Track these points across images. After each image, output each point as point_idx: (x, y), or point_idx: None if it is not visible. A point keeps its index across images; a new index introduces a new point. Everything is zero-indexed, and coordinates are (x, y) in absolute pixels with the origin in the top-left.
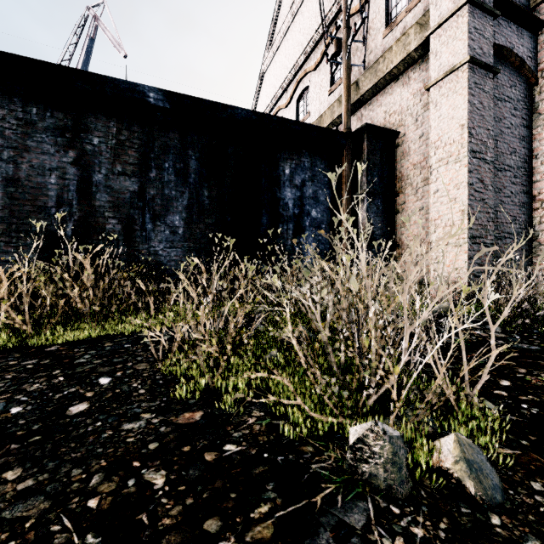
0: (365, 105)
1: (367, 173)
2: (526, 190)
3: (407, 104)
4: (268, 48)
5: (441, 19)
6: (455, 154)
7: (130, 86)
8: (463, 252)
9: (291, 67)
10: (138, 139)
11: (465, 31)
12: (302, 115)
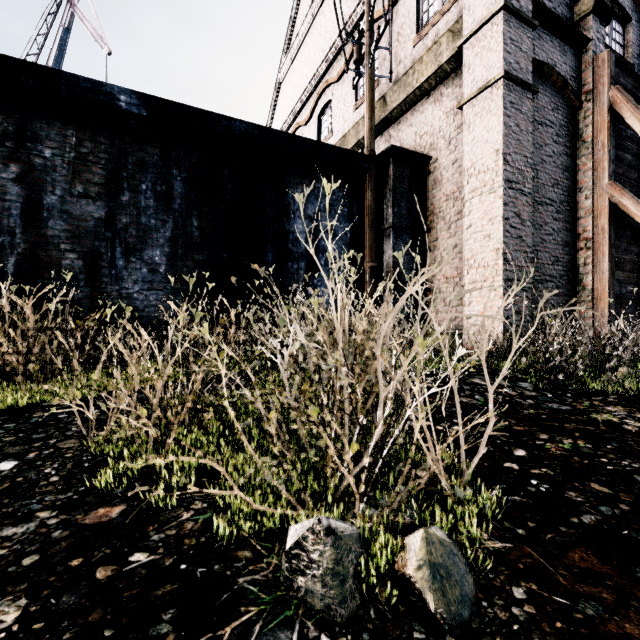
0: (393, 125)
1: (394, 204)
2: (570, 228)
3: (439, 125)
4: (285, 53)
5: (474, 26)
6: (489, 183)
7: (94, 85)
8: (498, 296)
9: (311, 77)
10: (105, 153)
11: (500, 41)
12: (324, 134)
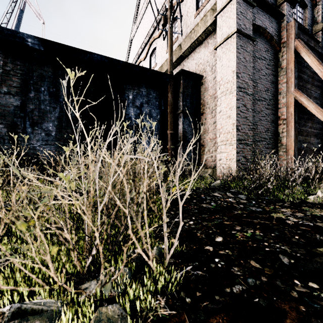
0: (185, 59)
1: (183, 100)
2: (274, 113)
3: (207, 59)
4: (134, 24)
5: (222, 5)
6: (229, 89)
7: (12, 32)
8: (234, 149)
9: (146, 35)
10: (20, 70)
11: (235, 13)
12: (153, 65)
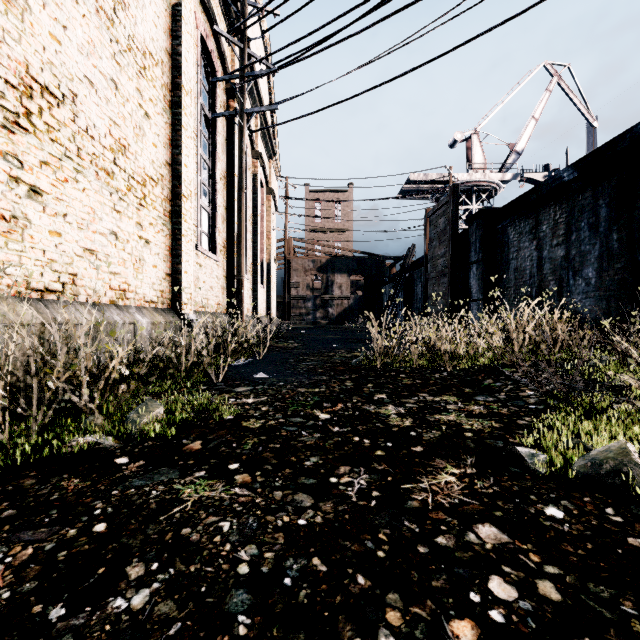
0: None
1: None
2: None
3: None
4: None
5: None
6: None
7: (553, 179)
8: None
9: None
10: (564, 213)
11: None
12: None
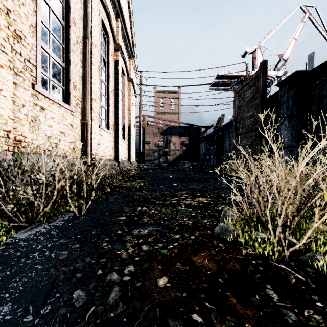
0: None
1: None
2: None
3: None
4: None
5: None
6: None
7: None
8: None
9: None
10: None
11: None
12: None
